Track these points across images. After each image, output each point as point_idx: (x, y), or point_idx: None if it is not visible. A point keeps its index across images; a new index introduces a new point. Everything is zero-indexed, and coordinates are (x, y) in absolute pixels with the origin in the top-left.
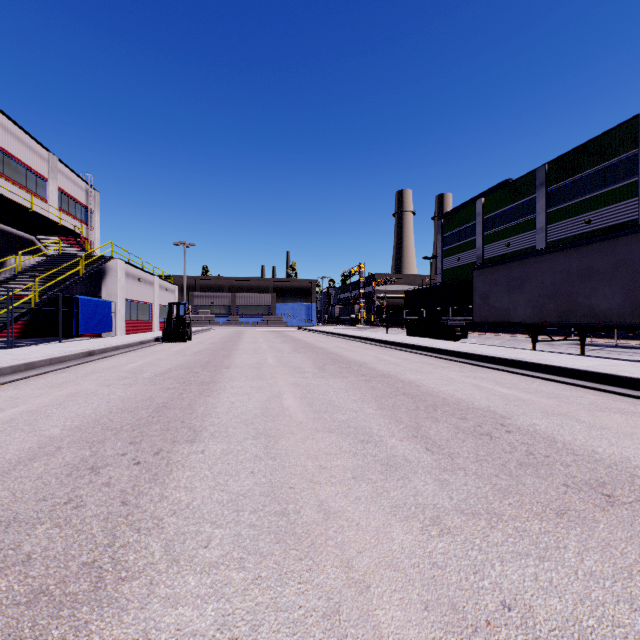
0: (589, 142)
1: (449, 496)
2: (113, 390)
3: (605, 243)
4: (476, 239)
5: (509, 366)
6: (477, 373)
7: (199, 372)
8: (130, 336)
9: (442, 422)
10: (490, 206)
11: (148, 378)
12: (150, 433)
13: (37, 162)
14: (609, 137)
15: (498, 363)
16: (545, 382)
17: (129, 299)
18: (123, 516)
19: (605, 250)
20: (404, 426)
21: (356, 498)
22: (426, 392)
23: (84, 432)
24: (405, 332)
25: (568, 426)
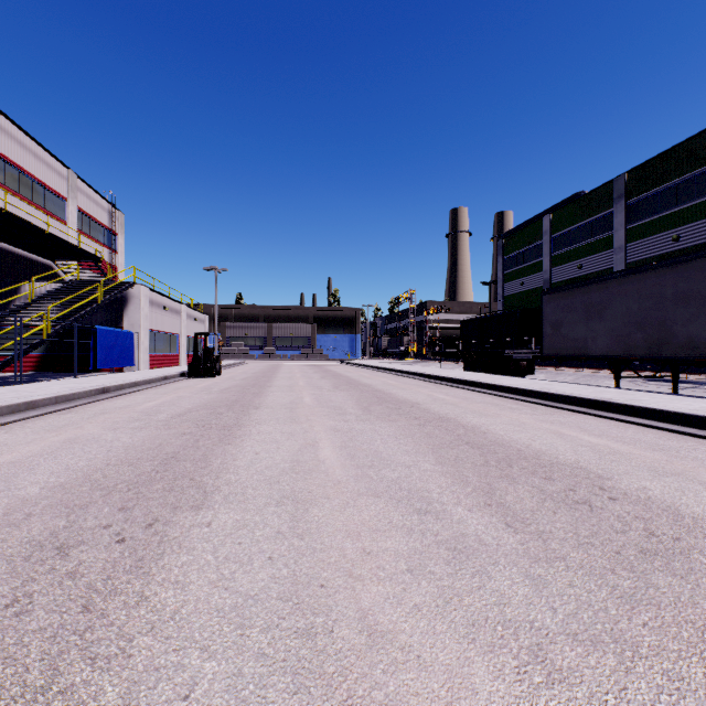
0: (677, 146)
1: (550, 607)
2: (119, 435)
3: None
4: (543, 261)
5: (592, 408)
6: (554, 416)
7: (223, 413)
8: (153, 371)
9: (521, 483)
10: (559, 223)
11: (163, 420)
12: (148, 495)
13: (55, 180)
14: (702, 140)
15: (578, 404)
16: (642, 429)
17: (153, 330)
18: (78, 632)
19: None
20: (472, 489)
21: (414, 607)
22: (495, 441)
23: (67, 492)
24: (461, 366)
25: (691, 491)
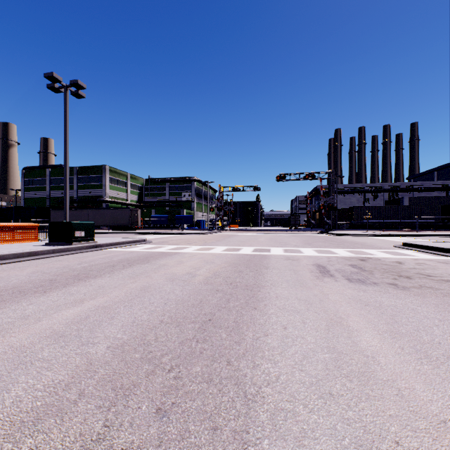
0: (91, 166)
1: None
2: None
3: (81, 210)
4: (47, 187)
5: None
6: None
7: None
8: None
9: None
10: (54, 174)
11: None
12: None
13: None
14: (96, 167)
15: None
16: None
17: None
18: None
19: (81, 211)
20: None
21: None
22: None
23: None
24: None
25: None
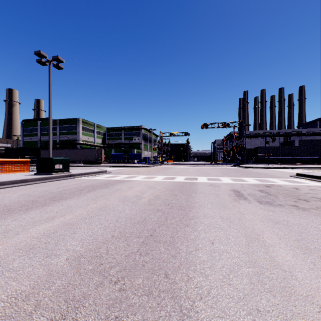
0: (69, 119)
1: None
2: None
3: (62, 150)
4: (38, 133)
5: None
6: None
7: None
8: None
9: None
10: (43, 124)
11: None
12: None
13: None
14: (73, 119)
15: None
16: None
17: None
18: None
19: (62, 151)
20: None
21: None
22: None
23: None
24: None
25: None
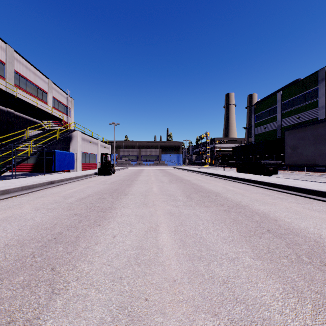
0: None
1: None
2: (36, 215)
3: None
4: (277, 115)
5: None
6: (315, 205)
7: (106, 198)
8: (83, 171)
9: None
10: (286, 95)
11: (69, 203)
12: (2, 293)
13: (42, 84)
14: None
15: None
16: None
17: (84, 152)
18: None
19: None
20: (312, 305)
21: None
22: (289, 229)
23: None
24: (234, 170)
25: None
